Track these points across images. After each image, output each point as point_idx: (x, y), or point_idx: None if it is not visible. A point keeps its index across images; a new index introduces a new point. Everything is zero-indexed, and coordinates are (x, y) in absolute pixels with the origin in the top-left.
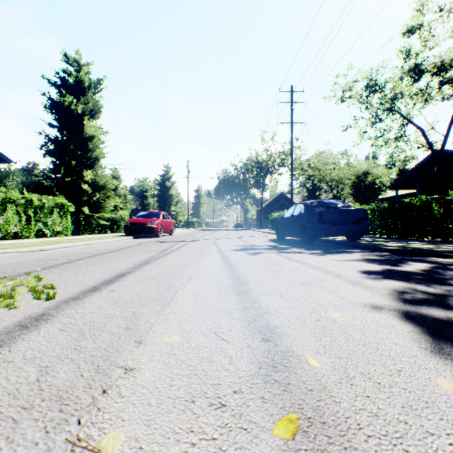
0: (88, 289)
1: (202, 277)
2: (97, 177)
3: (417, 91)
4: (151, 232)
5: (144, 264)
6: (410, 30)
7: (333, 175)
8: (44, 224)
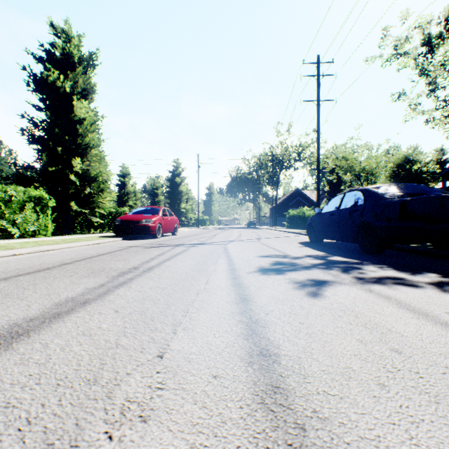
0: None
1: None
2: (89, 167)
3: None
4: (146, 232)
5: None
6: None
7: (364, 165)
8: (11, 222)
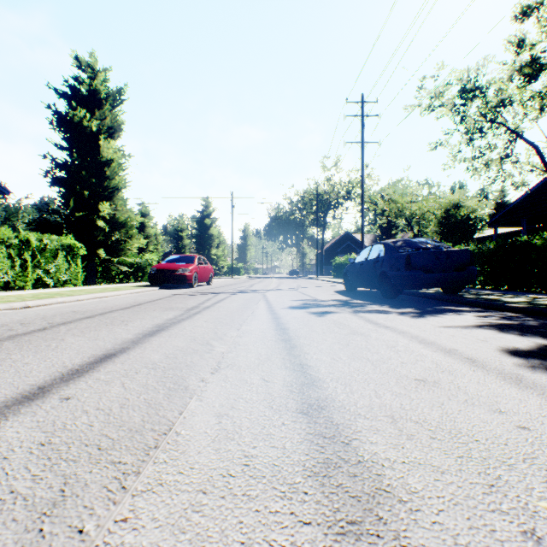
0: (24, 393)
1: (239, 362)
2: (116, 211)
3: (534, 94)
4: (183, 281)
5: (153, 333)
6: (526, 11)
7: (414, 209)
8: (45, 271)
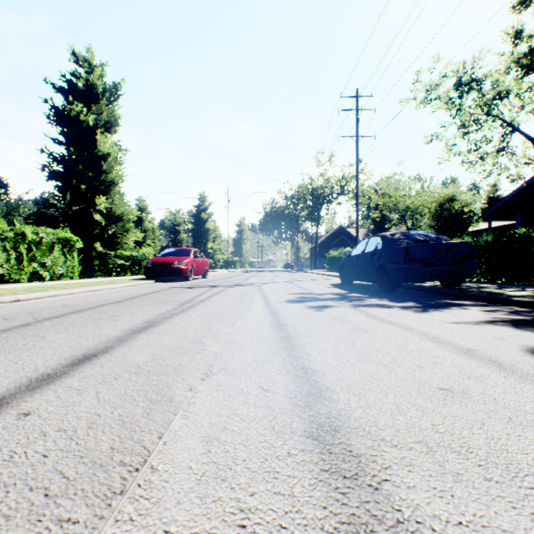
0: None
1: (233, 365)
2: (113, 205)
3: (532, 85)
4: (179, 274)
5: (142, 329)
6: (524, 1)
7: (408, 203)
8: (41, 264)
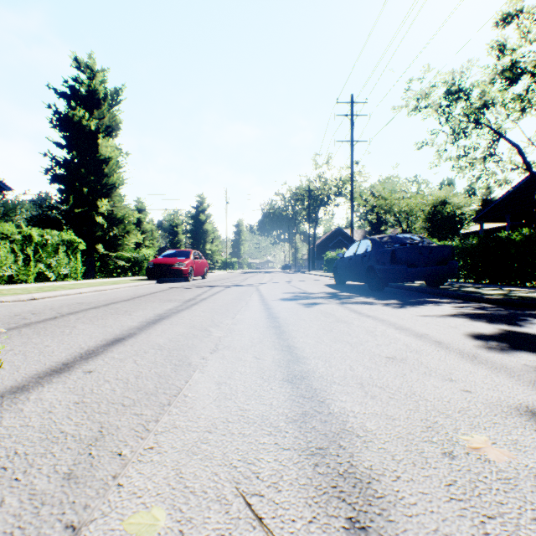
0: (52, 368)
1: (234, 344)
2: (114, 208)
3: (515, 96)
4: (179, 275)
5: (156, 321)
6: (506, 18)
7: (403, 206)
8: (47, 265)
